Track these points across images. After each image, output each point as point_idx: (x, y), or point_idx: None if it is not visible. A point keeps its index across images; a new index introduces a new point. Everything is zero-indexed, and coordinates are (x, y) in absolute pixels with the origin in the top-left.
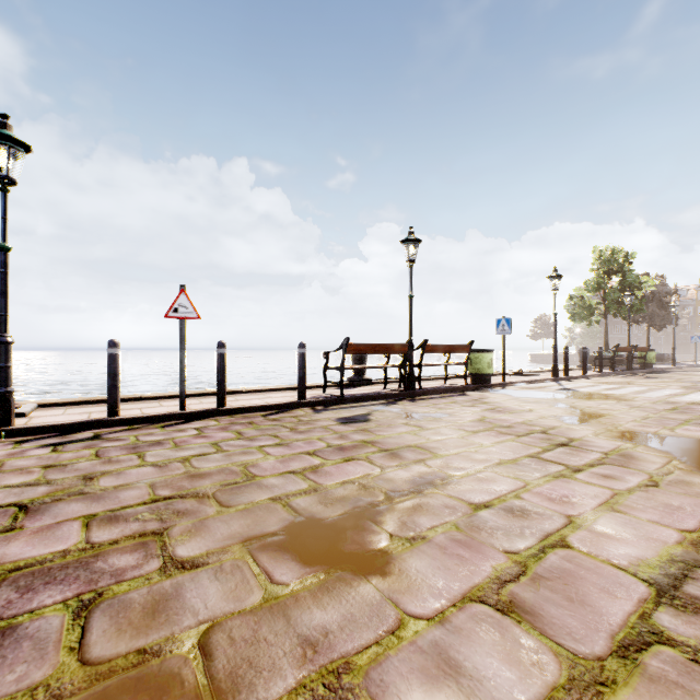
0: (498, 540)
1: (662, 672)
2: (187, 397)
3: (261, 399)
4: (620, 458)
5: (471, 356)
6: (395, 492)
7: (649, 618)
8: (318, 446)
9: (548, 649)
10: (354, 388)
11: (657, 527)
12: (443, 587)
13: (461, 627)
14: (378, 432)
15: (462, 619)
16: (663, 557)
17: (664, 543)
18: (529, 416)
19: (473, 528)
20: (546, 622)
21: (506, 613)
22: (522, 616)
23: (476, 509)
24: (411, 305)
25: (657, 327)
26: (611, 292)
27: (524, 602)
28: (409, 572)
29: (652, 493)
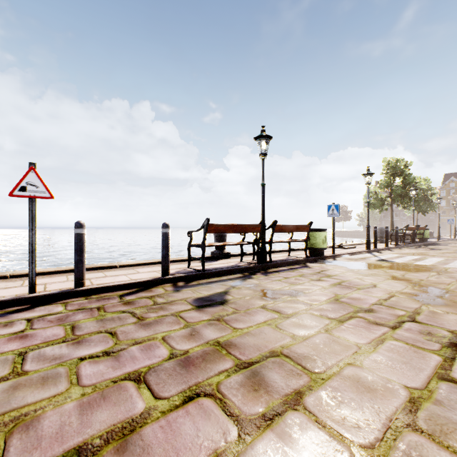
0: None
1: None
2: (60, 273)
3: (128, 275)
4: None
5: (309, 234)
6: None
7: None
8: (157, 357)
9: None
10: (216, 261)
11: None
12: None
13: None
14: (235, 323)
15: None
16: None
17: None
18: (379, 293)
19: None
20: None
21: None
22: None
23: None
24: (263, 192)
25: (424, 213)
26: (397, 189)
27: None
28: None
29: None
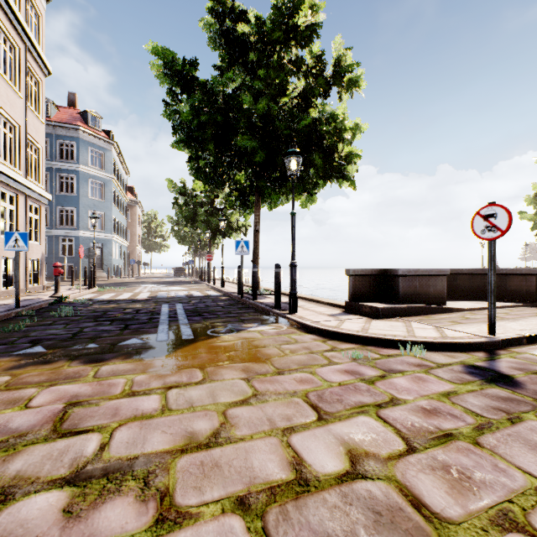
0: None
1: None
2: None
3: None
4: None
5: None
6: None
7: None
8: None
9: None
10: None
11: None
12: None
13: None
14: None
15: None
16: None
17: None
18: None
19: None
20: None
21: None
22: None
23: None
24: (525, 259)
25: None
26: None
27: None
28: None
29: None
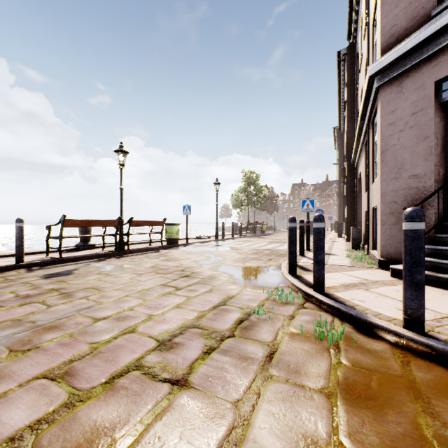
0: (92, 338)
1: (122, 384)
2: None
3: None
4: (207, 280)
5: (167, 227)
6: (44, 321)
7: (141, 359)
8: (5, 298)
9: (65, 392)
10: (79, 252)
11: (191, 312)
12: (22, 376)
13: (12, 397)
14: (71, 281)
15: (18, 392)
16: (179, 326)
17: (186, 319)
18: (184, 261)
19: (82, 334)
20: (78, 378)
21: (56, 379)
22: (65, 378)
23: (96, 321)
24: (122, 194)
25: (271, 213)
26: (250, 194)
27: (75, 370)
28: (3, 373)
29: (205, 296)
